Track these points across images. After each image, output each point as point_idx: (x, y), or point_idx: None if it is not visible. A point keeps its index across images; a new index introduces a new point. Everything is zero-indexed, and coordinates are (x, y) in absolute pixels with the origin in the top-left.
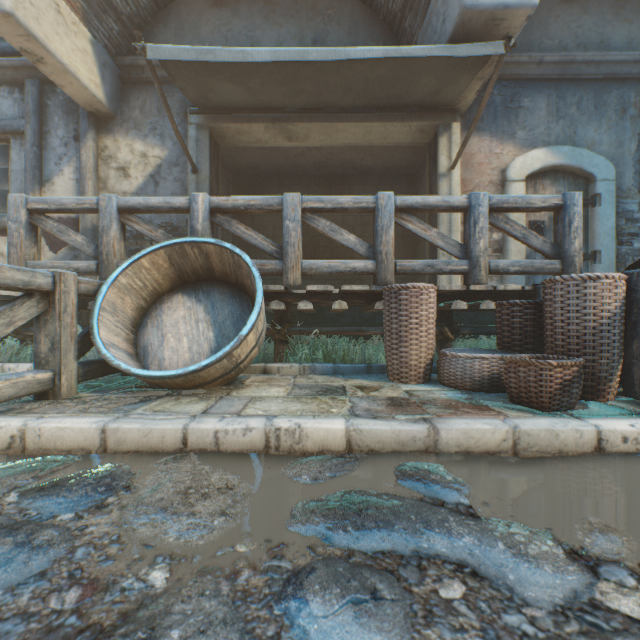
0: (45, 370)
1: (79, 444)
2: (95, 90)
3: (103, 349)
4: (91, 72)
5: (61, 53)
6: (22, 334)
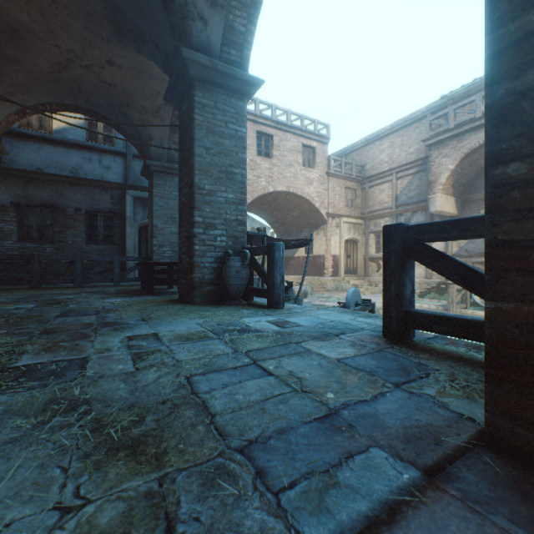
0: (464, 303)
1: (481, 314)
2: (453, 212)
3: (475, 300)
4: (453, 208)
5: (446, 210)
6: (439, 292)
